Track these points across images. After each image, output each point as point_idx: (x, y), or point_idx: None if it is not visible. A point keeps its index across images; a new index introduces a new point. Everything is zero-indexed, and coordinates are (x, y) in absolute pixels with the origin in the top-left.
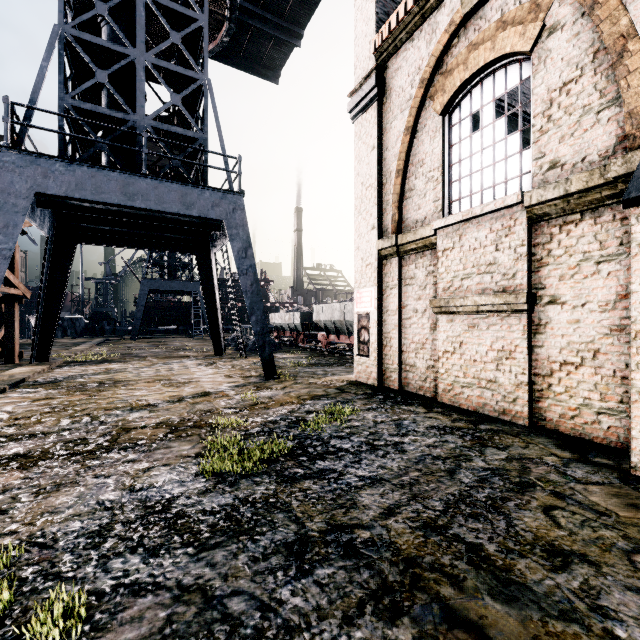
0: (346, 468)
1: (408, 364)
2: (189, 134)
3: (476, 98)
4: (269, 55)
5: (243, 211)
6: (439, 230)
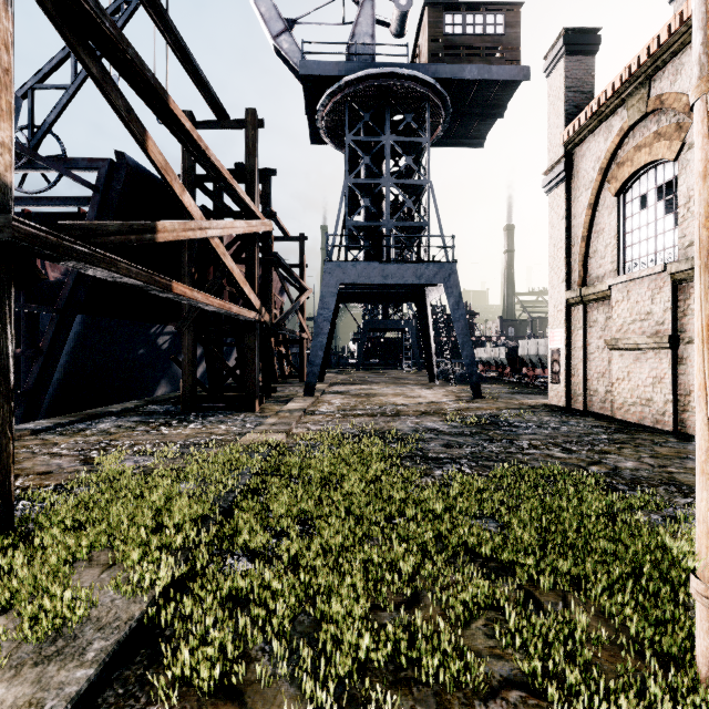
0: (518, 430)
1: (592, 390)
2: (417, 224)
3: (643, 184)
4: (475, 129)
5: (456, 275)
6: (612, 286)
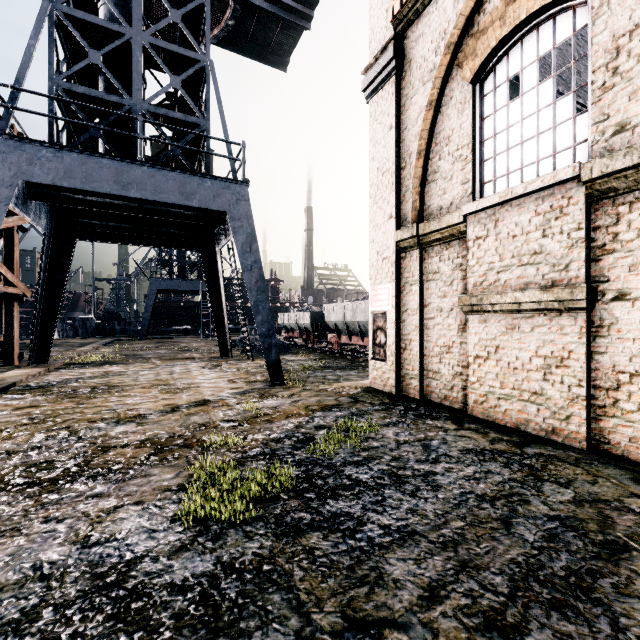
0: (366, 512)
1: (431, 370)
2: (190, 120)
3: (515, 60)
4: (277, 40)
5: (247, 202)
6: (469, 216)
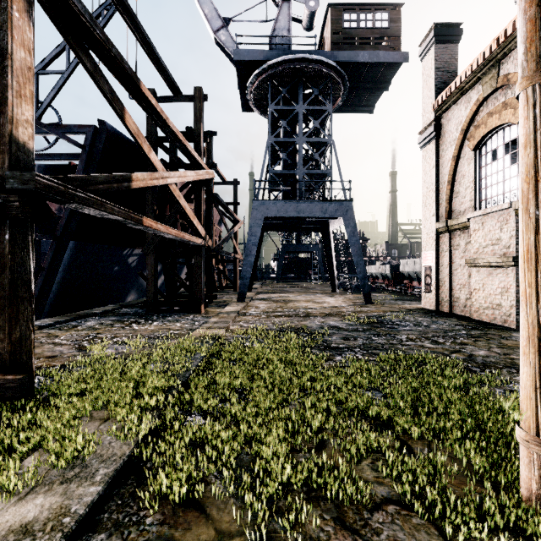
0: (399, 327)
1: (455, 297)
2: (323, 172)
3: (494, 141)
4: (367, 99)
5: (352, 210)
6: (471, 219)
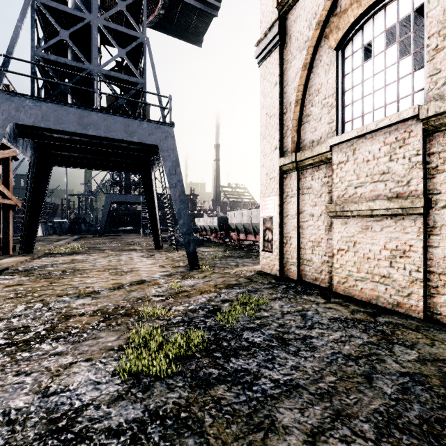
0: (260, 369)
1: (305, 259)
2: (132, 80)
3: (368, 31)
4: (194, 24)
5: (173, 138)
6: (334, 146)
